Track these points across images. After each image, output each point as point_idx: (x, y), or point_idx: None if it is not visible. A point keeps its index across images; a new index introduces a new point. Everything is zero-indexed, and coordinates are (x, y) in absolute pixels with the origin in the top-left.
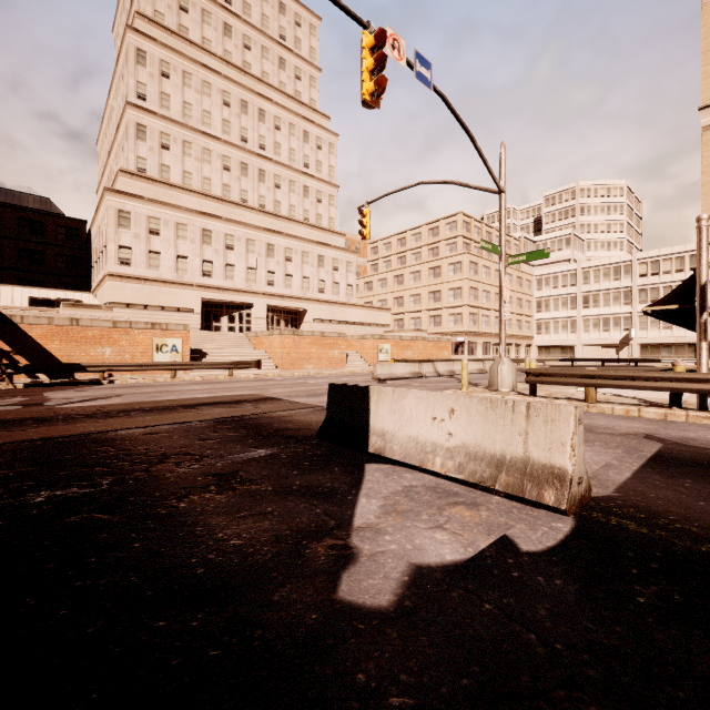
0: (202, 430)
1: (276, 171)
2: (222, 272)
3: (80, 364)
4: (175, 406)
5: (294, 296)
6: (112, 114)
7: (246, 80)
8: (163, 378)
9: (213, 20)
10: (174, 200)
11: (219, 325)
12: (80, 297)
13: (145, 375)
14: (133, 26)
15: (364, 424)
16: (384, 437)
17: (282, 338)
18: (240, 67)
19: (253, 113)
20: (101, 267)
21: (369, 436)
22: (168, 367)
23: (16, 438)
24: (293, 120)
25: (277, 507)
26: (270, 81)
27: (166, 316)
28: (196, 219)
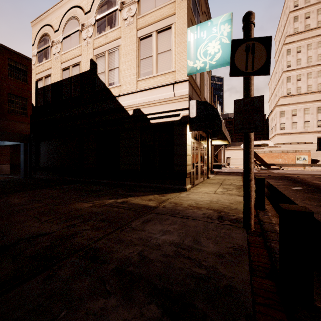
0: (315, 177)
1: None
2: None
3: (273, 164)
4: (307, 174)
5: None
6: (275, 74)
7: None
8: (300, 169)
9: None
10: (303, 99)
11: None
12: (266, 142)
13: (292, 168)
14: (285, 41)
15: None
16: None
17: None
18: None
19: None
20: (273, 131)
21: None
22: (302, 165)
23: (277, 175)
24: None
25: None
26: None
27: (299, 146)
28: (314, 104)
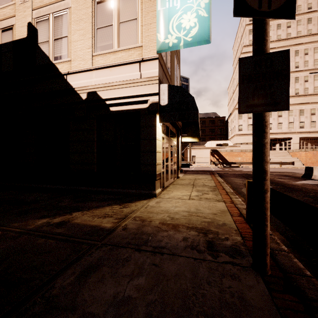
0: (274, 175)
1: (305, 74)
2: (276, 126)
3: (234, 162)
4: None
5: (316, 131)
6: (234, 80)
7: (288, 42)
8: None
9: (272, 27)
10: None
11: (274, 147)
12: (226, 142)
13: (249, 165)
14: (242, 51)
15: (311, 174)
16: (315, 176)
17: (306, 152)
18: (284, 38)
19: (291, 55)
20: (232, 132)
21: (312, 176)
22: None
23: (241, 173)
24: (316, 45)
25: (288, 180)
26: (301, 34)
27: None
28: None
